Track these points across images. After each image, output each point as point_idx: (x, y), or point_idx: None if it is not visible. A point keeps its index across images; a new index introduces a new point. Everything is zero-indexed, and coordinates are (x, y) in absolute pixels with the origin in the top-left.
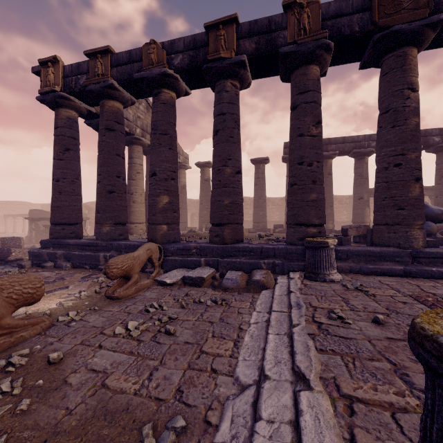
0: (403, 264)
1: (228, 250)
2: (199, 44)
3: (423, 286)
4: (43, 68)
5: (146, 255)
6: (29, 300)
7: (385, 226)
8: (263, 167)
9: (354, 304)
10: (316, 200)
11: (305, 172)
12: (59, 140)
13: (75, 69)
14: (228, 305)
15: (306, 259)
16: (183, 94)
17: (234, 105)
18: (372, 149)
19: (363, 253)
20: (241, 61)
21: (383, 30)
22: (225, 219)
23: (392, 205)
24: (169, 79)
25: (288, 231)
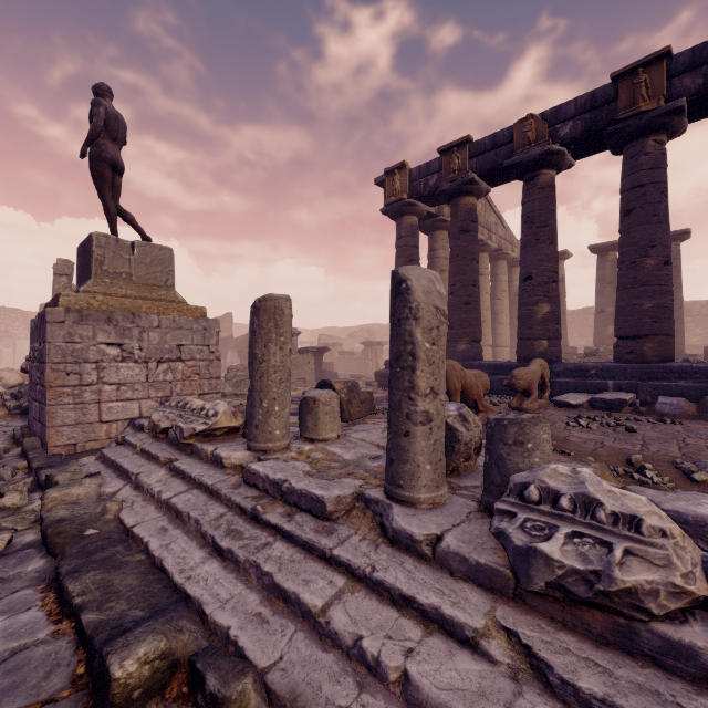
0: None
1: (651, 371)
2: (601, 102)
3: None
4: (387, 178)
5: (540, 371)
6: (487, 391)
7: None
8: (676, 248)
9: None
10: None
11: None
12: (403, 251)
13: (424, 170)
14: (684, 425)
15: None
16: (565, 169)
17: (659, 170)
18: None
19: None
20: (677, 108)
21: None
22: (646, 329)
23: None
24: (552, 156)
25: None
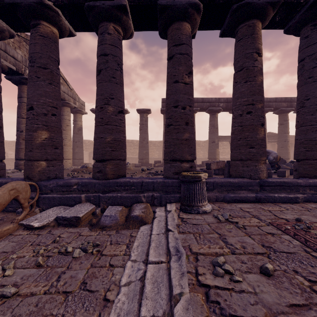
0: (254, 191)
1: (110, 185)
2: None
3: (274, 212)
4: None
5: (8, 196)
6: None
7: (240, 161)
8: (146, 116)
9: (232, 243)
10: (189, 139)
11: (180, 114)
12: None
13: None
14: (100, 253)
15: (181, 192)
16: (67, 33)
17: (116, 48)
18: (220, 108)
19: (225, 184)
20: (123, 5)
21: (240, 2)
22: (108, 155)
23: (246, 144)
24: (48, 10)
25: (165, 166)
